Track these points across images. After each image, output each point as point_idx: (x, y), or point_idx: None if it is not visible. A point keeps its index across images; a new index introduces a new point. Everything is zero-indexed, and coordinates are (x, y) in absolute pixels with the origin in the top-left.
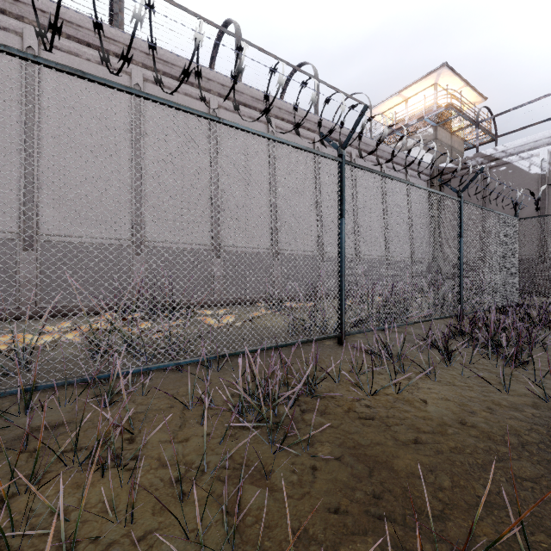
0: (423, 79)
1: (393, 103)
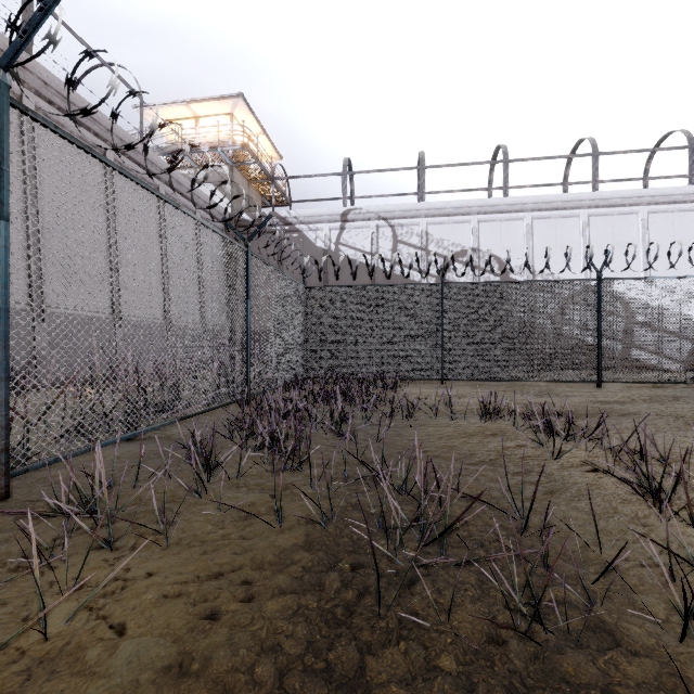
0: (217, 100)
1: (180, 114)
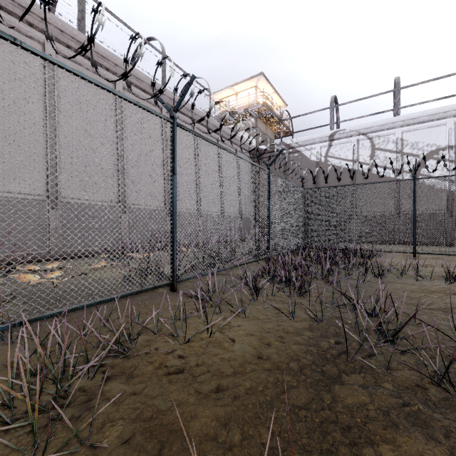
0: (248, 80)
1: (228, 94)
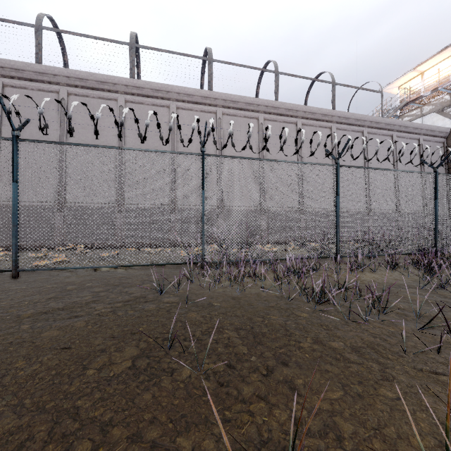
0: (437, 54)
1: (409, 78)
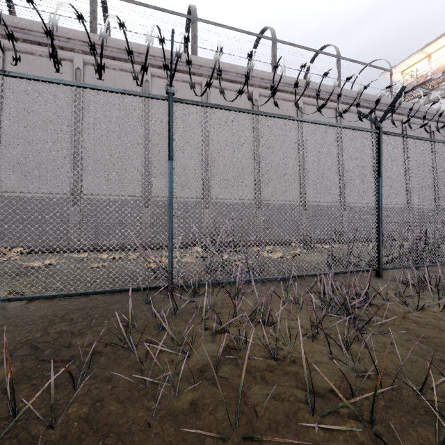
0: None
1: (414, 61)
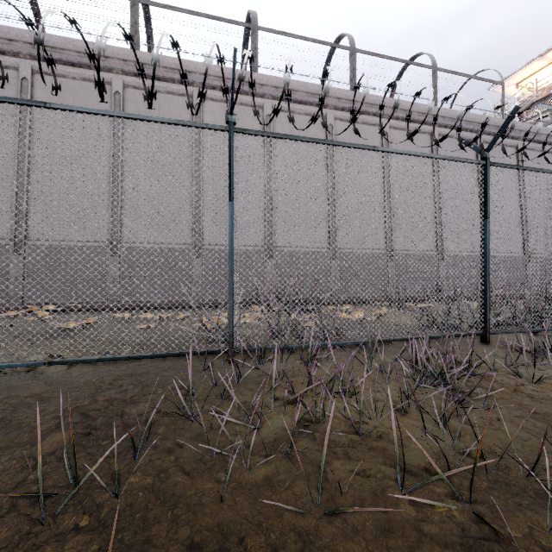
0: None
1: (533, 70)
